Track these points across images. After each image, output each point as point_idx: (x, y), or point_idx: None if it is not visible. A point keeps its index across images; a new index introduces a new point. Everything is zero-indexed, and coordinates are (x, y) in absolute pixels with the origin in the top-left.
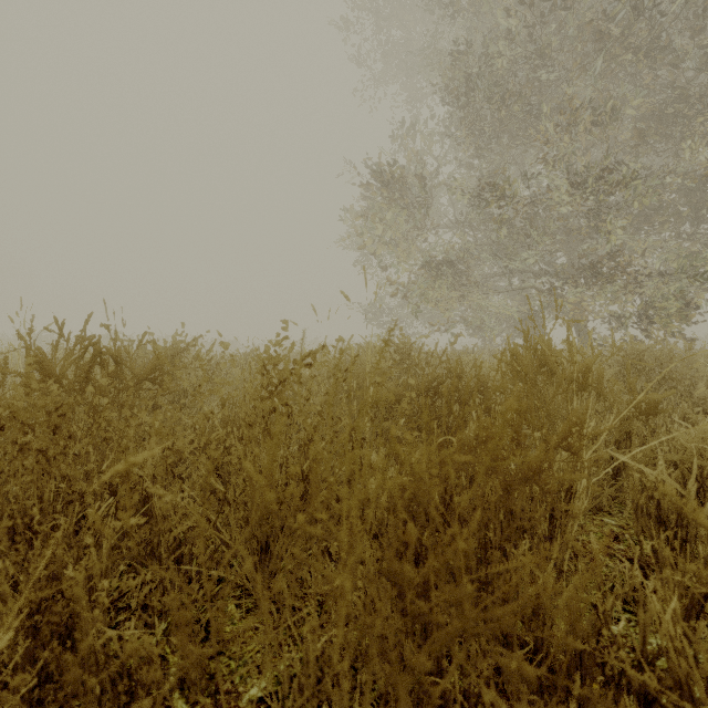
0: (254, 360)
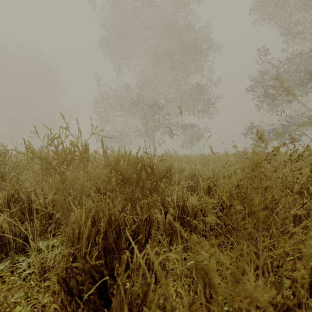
0: None
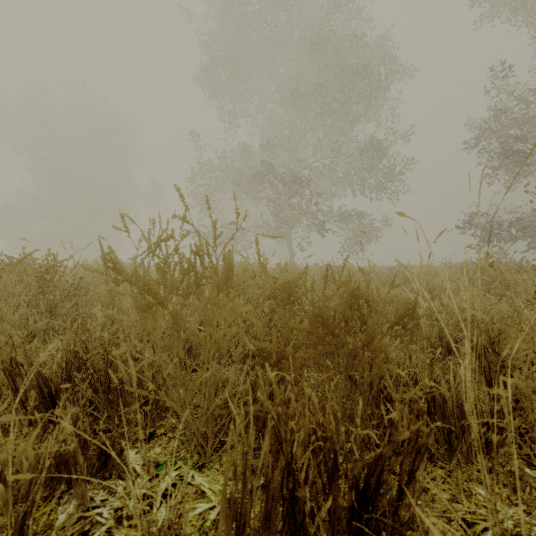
0: None
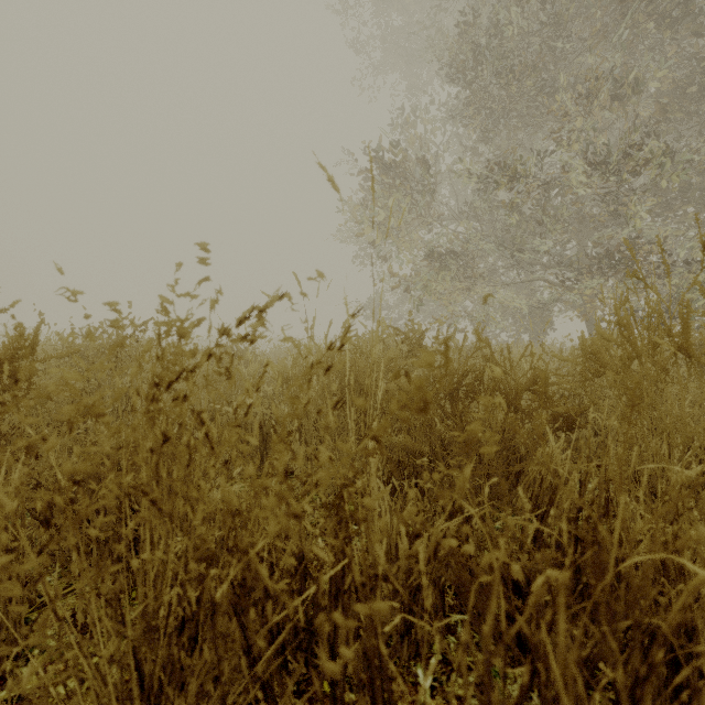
0: (137, 326)
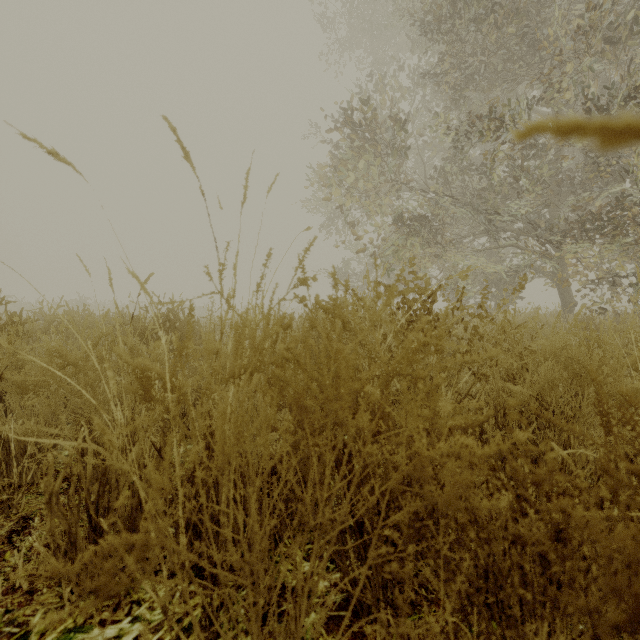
0: None
